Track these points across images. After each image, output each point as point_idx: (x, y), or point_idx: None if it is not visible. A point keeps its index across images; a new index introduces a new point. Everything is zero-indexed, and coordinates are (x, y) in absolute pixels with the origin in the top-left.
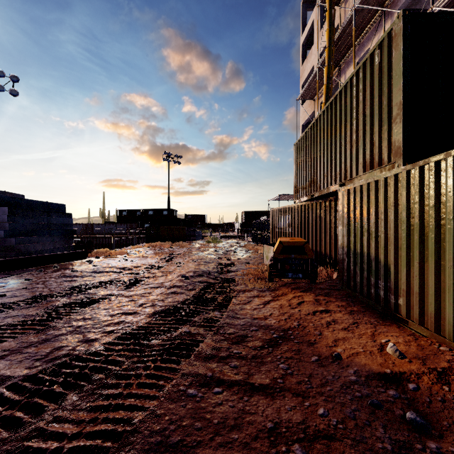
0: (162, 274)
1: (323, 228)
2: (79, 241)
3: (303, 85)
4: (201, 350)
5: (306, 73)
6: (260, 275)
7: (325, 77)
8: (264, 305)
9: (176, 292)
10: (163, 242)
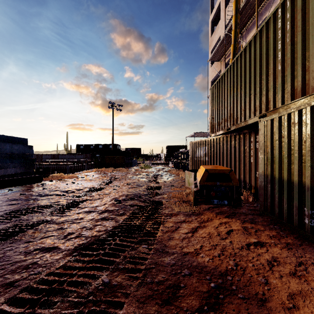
0: (99, 197)
1: (238, 157)
2: (38, 167)
3: (212, 52)
4: None
5: (214, 42)
6: (184, 198)
7: (232, 38)
8: (192, 233)
9: (106, 218)
10: (107, 168)
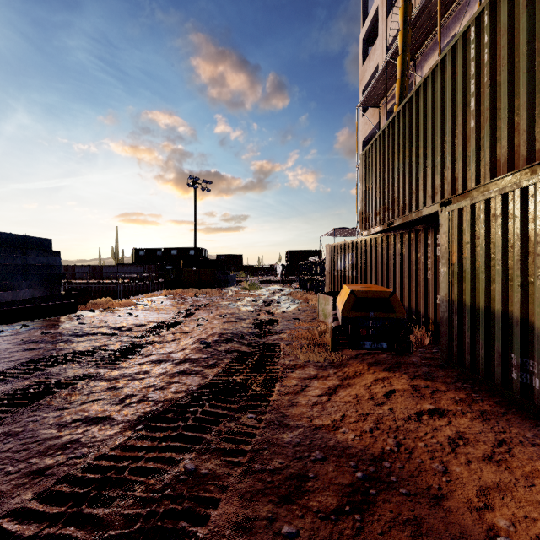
0: (174, 337)
1: (406, 271)
2: (69, 288)
3: (364, 90)
4: (213, 533)
5: (367, 75)
6: (317, 340)
7: (398, 70)
8: (328, 396)
9: (187, 371)
10: (186, 290)
